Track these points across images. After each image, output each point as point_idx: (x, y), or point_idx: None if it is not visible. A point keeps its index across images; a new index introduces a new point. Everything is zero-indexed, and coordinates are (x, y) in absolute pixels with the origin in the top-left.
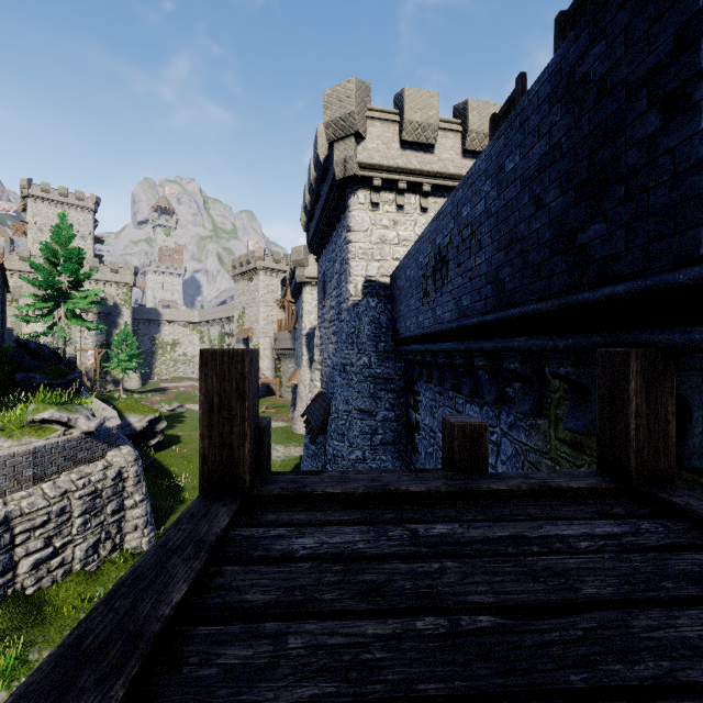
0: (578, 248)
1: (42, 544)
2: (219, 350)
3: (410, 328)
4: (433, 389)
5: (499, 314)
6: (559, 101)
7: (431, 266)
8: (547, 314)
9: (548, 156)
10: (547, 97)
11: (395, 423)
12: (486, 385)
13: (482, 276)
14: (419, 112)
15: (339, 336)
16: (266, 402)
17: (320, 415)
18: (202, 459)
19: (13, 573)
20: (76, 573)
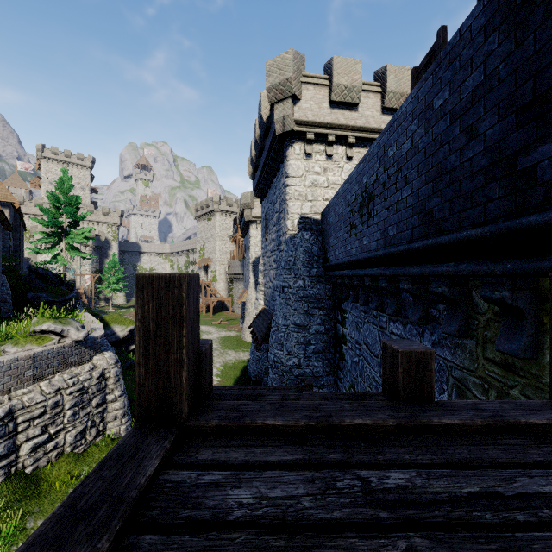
0: (520, 172)
1: (39, 431)
2: (155, 275)
3: (338, 257)
4: (358, 308)
5: (427, 241)
6: (496, 29)
7: (358, 202)
8: (482, 240)
9: (483, 85)
10: (482, 28)
11: (325, 335)
12: (409, 305)
13: (409, 207)
14: (345, 77)
15: (279, 263)
16: (221, 316)
17: (263, 328)
18: (138, 388)
19: (16, 455)
20: (67, 455)
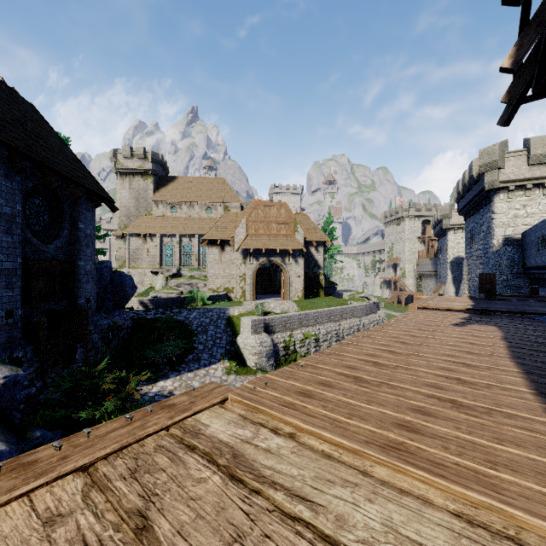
0: None
1: None
2: (482, 273)
3: (531, 263)
4: (545, 290)
5: None
6: None
7: (540, 240)
8: None
9: None
10: None
11: None
12: None
13: None
14: (540, 149)
15: (486, 265)
16: None
17: None
18: (479, 289)
19: None
20: None
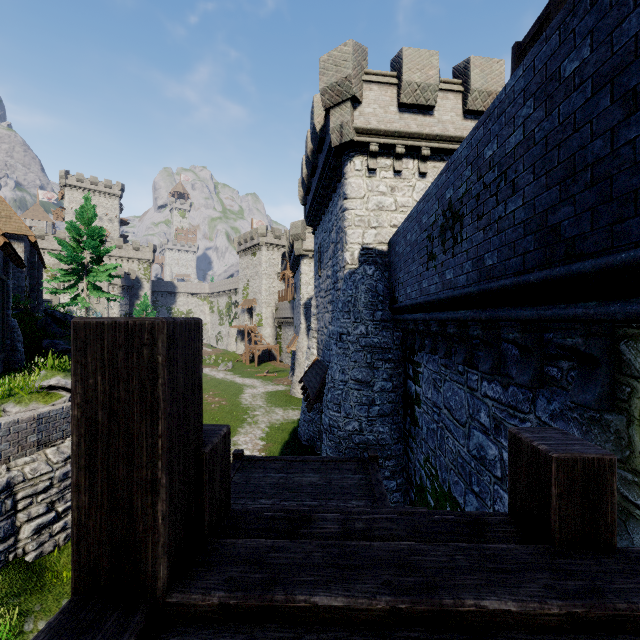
0: None
1: (44, 509)
2: (107, 322)
3: (411, 296)
4: (437, 361)
5: (551, 271)
6: None
7: (438, 225)
8: None
9: None
10: None
11: (393, 394)
12: (512, 360)
13: (518, 225)
14: (418, 72)
15: (335, 305)
16: (267, 367)
17: (316, 383)
18: (77, 530)
19: (15, 539)
20: None
